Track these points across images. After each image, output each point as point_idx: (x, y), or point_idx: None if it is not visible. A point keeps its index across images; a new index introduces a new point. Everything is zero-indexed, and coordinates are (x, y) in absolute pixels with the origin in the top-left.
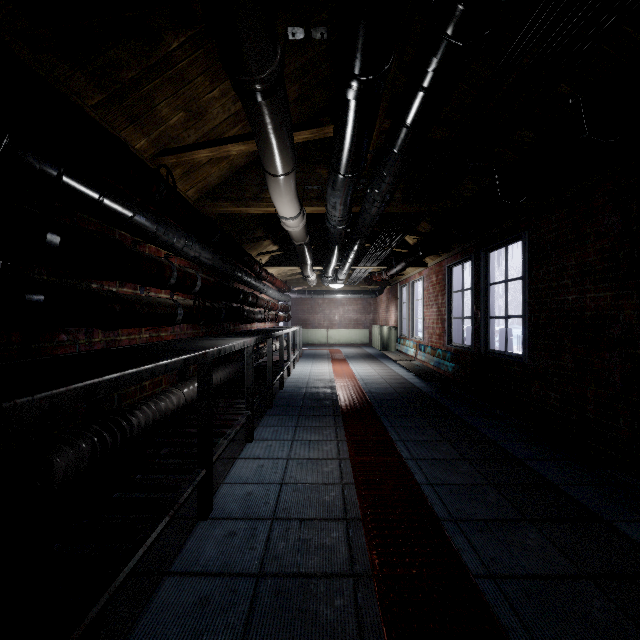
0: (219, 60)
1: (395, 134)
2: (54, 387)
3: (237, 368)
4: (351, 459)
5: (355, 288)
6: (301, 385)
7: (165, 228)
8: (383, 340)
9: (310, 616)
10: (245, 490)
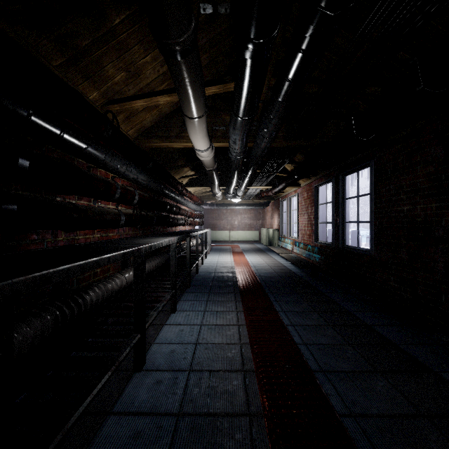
0: (150, 33)
1: (280, 87)
2: (15, 276)
3: (165, 259)
4: (247, 325)
5: (249, 202)
6: (211, 271)
7: (111, 157)
8: (269, 238)
9: (217, 447)
10: (169, 348)
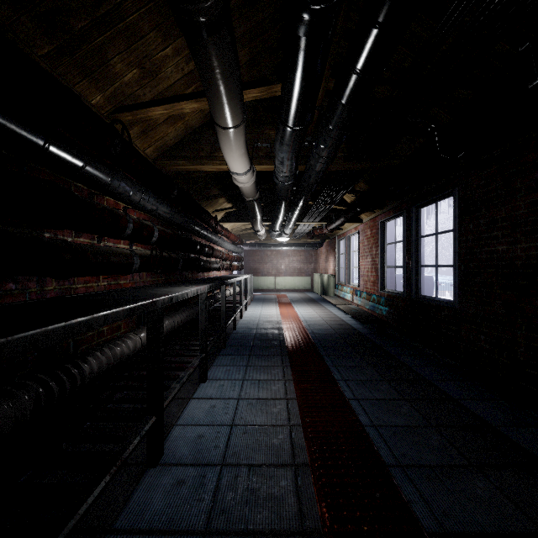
0: (170, 16)
1: (343, 83)
2: None
3: (194, 312)
4: (298, 399)
5: (299, 241)
6: (252, 326)
7: (120, 181)
8: (323, 286)
9: None
10: (196, 432)
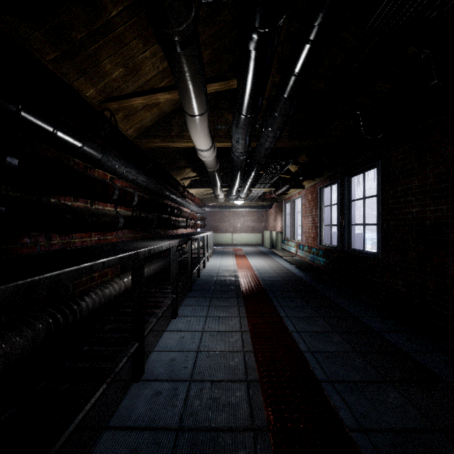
0: (149, 27)
1: (285, 82)
2: None
3: (166, 262)
4: (250, 331)
5: (252, 204)
6: (213, 274)
7: (109, 157)
8: (272, 241)
9: None
10: (169, 357)
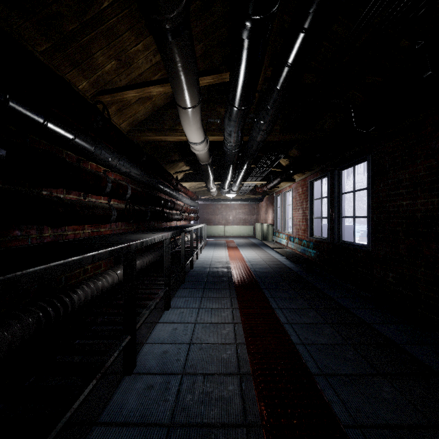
0: (142, 19)
1: (278, 73)
2: None
3: (159, 254)
4: (242, 323)
5: (244, 197)
6: (206, 266)
7: (101, 149)
8: (263, 233)
9: None
10: (162, 349)
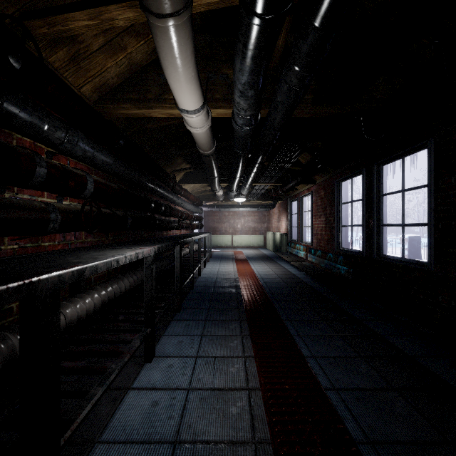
0: None
1: None
2: None
3: None
4: (262, 390)
5: (253, 203)
6: (209, 284)
7: (21, 106)
8: (276, 243)
9: None
10: None
